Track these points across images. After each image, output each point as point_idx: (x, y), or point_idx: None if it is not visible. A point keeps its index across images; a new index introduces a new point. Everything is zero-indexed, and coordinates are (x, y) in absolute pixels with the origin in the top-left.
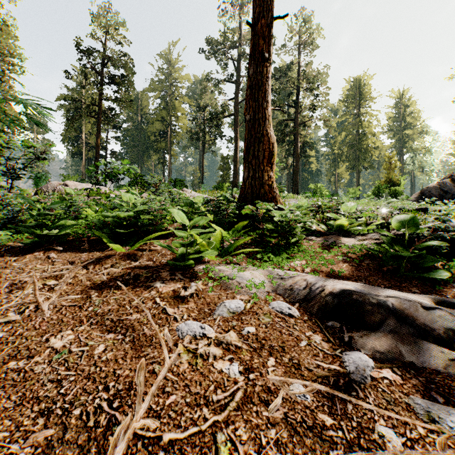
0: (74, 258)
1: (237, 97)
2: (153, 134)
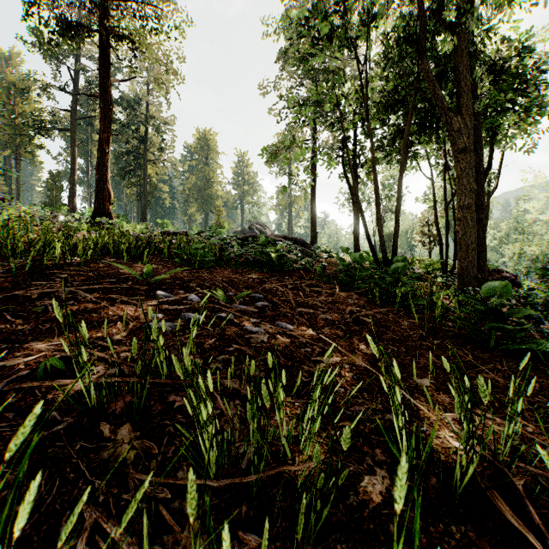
0: None
1: (74, 111)
2: None
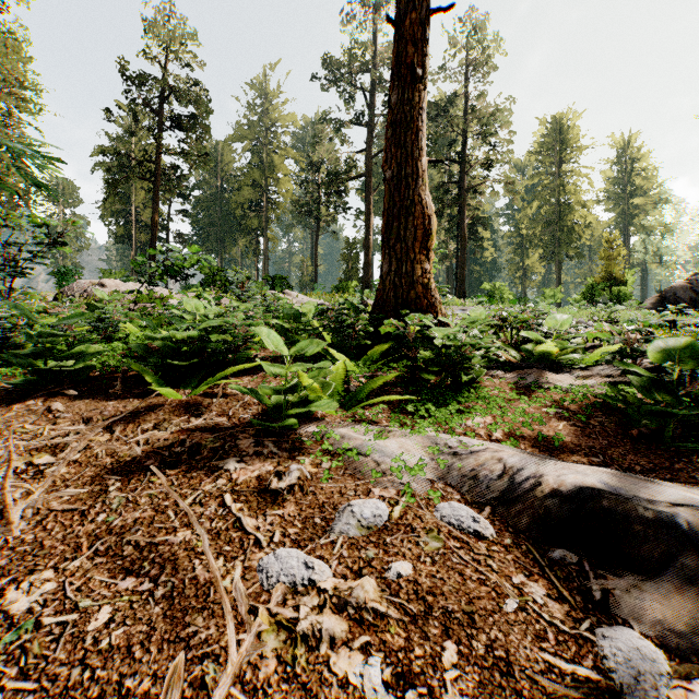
0: (92, 411)
1: (369, 147)
2: (241, 205)
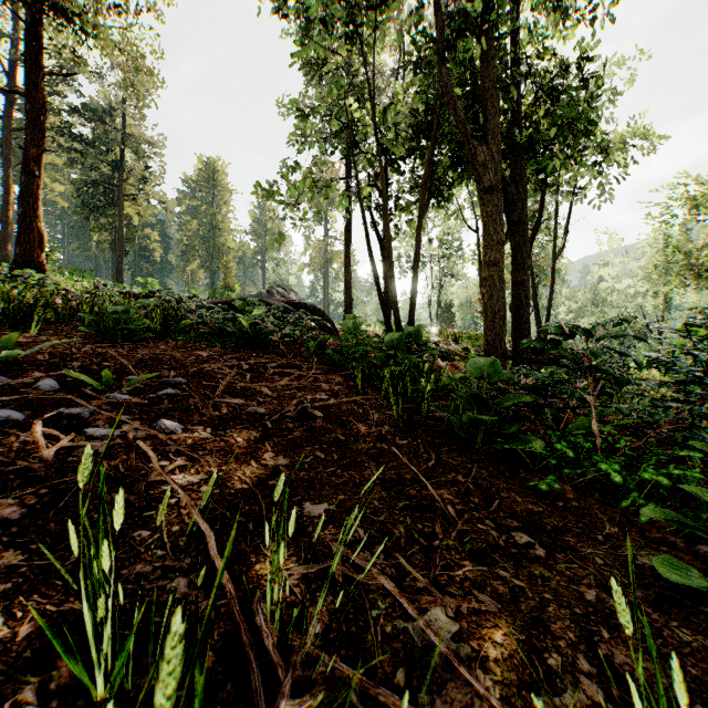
0: None
1: (9, 118)
2: None
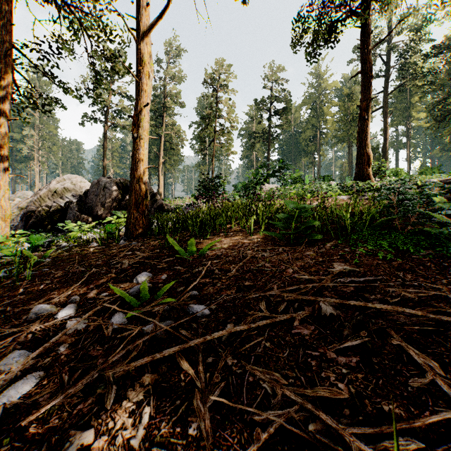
0: None
1: (386, 89)
2: (304, 140)
